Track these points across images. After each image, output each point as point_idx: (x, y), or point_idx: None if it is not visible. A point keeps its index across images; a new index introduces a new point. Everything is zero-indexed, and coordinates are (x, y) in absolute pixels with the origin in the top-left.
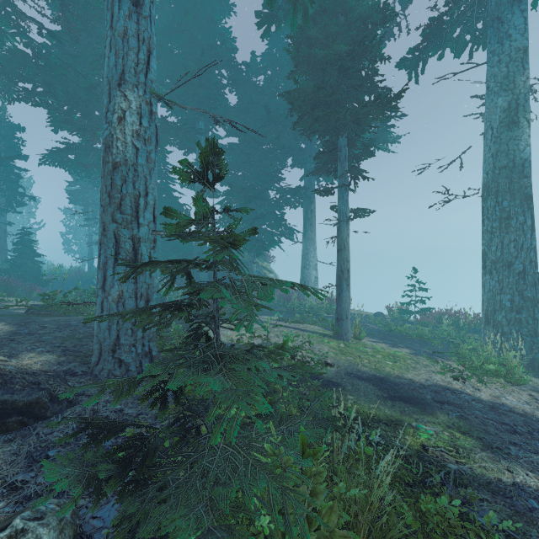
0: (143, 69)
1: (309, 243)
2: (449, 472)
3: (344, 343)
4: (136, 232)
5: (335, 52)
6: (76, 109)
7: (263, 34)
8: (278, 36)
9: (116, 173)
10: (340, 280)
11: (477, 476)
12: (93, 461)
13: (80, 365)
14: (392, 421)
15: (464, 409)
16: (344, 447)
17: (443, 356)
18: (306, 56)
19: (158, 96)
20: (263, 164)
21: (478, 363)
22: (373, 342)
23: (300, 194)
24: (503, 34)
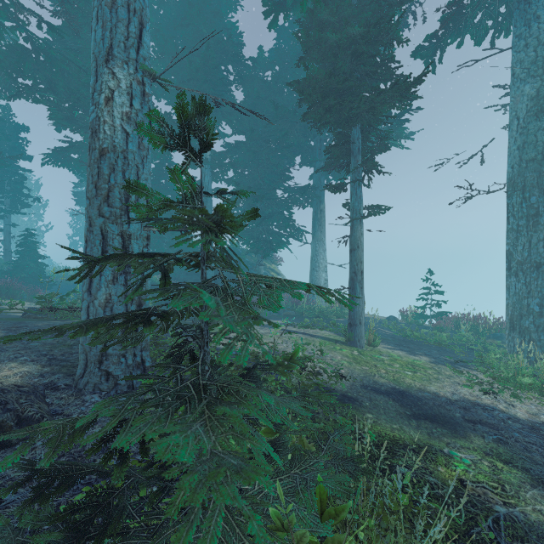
0: (134, 44)
1: (318, 244)
2: (498, 519)
3: (357, 350)
4: (126, 227)
5: (348, 36)
6: (77, 106)
7: (270, 24)
8: (286, 30)
9: (103, 161)
10: (353, 282)
11: (533, 524)
12: (34, 529)
13: (64, 378)
14: (420, 447)
15: (501, 431)
16: (372, 496)
17: (466, 365)
18: (316, 41)
19: (151, 74)
20: (270, 162)
21: (509, 374)
22: (389, 349)
23: (309, 193)
24: (530, 15)
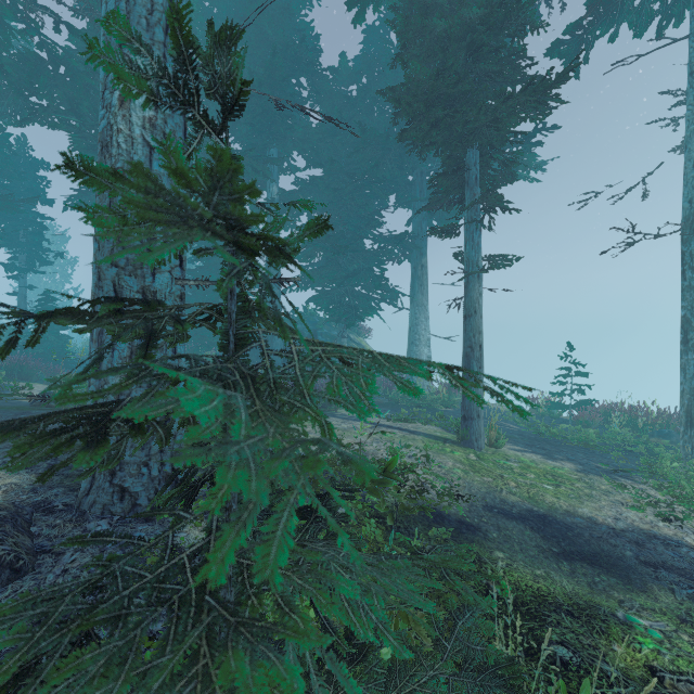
0: (161, 20)
1: (419, 311)
2: None
3: (474, 453)
4: (150, 281)
5: (463, 21)
6: None
7: (355, 17)
8: (376, 31)
9: None
10: (469, 360)
11: None
12: None
13: (65, 494)
14: (580, 608)
15: None
16: None
17: (627, 476)
18: (418, 31)
19: None
20: (356, 203)
21: None
22: (517, 452)
23: (406, 243)
24: None
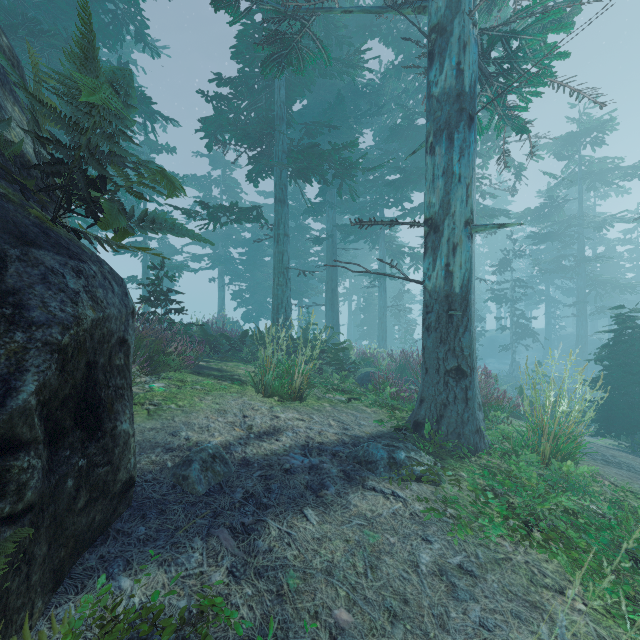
0: None
1: None
2: None
3: None
4: None
5: None
6: None
7: None
8: None
9: None
10: None
11: None
12: None
13: None
14: None
15: None
16: None
17: None
18: None
19: None
20: None
21: None
22: None
23: None
24: None
